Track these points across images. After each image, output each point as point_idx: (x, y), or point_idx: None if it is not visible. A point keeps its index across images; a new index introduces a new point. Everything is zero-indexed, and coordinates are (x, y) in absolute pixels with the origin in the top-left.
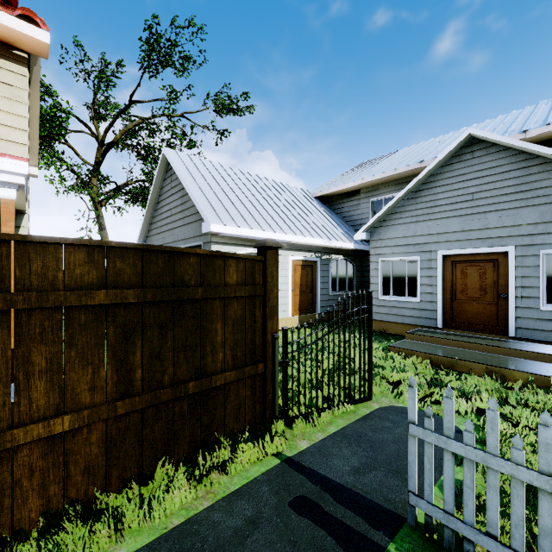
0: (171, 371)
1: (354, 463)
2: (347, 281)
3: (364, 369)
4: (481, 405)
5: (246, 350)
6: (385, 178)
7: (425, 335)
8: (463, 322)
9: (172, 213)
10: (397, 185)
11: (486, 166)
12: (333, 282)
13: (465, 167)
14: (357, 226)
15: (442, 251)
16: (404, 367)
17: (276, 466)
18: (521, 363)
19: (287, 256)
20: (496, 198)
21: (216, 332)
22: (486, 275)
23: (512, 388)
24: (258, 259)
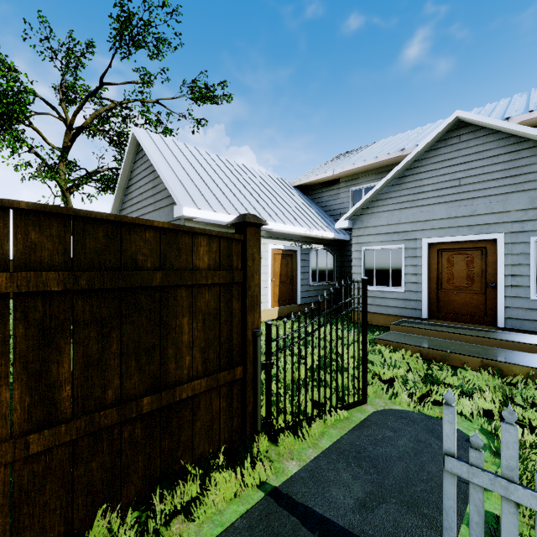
0: (116, 384)
1: (357, 493)
2: (327, 271)
3: (358, 368)
4: (486, 406)
5: (220, 351)
6: (366, 166)
7: (412, 327)
8: (449, 312)
9: (143, 198)
10: (377, 173)
11: (474, 150)
12: (313, 272)
13: (451, 152)
14: (337, 216)
15: (427, 239)
16: (395, 363)
17: (259, 502)
18: (516, 356)
19: (267, 245)
20: (484, 184)
21: (182, 329)
22: (473, 264)
23: (512, 384)
24: (235, 237)
